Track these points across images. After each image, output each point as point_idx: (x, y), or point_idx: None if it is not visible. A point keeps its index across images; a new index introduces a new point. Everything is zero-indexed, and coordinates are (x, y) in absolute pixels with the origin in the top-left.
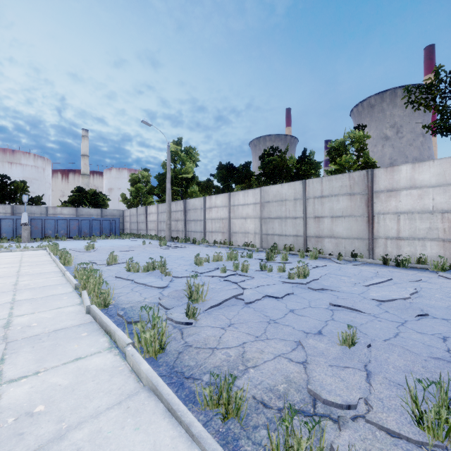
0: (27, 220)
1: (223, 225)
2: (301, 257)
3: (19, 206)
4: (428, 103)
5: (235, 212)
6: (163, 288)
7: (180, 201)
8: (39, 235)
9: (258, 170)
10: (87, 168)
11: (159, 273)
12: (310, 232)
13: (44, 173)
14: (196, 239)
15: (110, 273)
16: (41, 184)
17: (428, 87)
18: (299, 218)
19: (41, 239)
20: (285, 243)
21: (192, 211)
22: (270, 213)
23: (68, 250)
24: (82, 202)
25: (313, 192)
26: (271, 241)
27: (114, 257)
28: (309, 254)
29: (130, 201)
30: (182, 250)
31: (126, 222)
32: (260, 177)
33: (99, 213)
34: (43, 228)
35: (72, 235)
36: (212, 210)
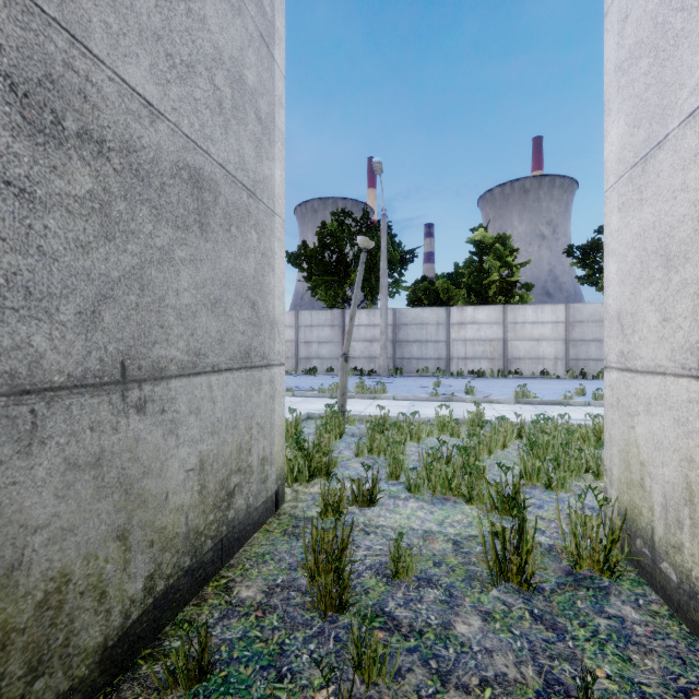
0: None
1: None
2: None
3: None
4: (297, 266)
5: None
6: None
7: None
8: None
9: None
10: None
11: None
12: None
13: None
14: None
15: None
16: None
17: (296, 256)
18: None
19: None
20: None
21: None
22: None
23: None
24: None
25: None
26: None
27: None
28: None
29: None
30: None
31: None
32: None
33: None
34: None
35: None
36: None
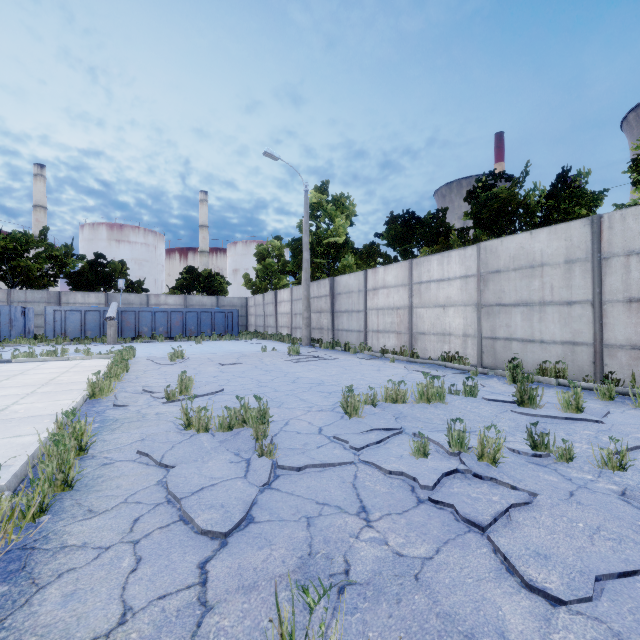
0: (115, 312)
1: (398, 320)
2: (605, 398)
3: (115, 295)
4: None
5: (423, 295)
6: (221, 537)
7: (325, 281)
8: (132, 333)
9: (464, 218)
10: (206, 242)
11: (250, 439)
12: (613, 335)
13: (155, 252)
14: (351, 343)
15: (148, 430)
16: (152, 266)
17: None
18: (579, 303)
19: (134, 339)
20: (541, 358)
21: (343, 296)
22: (501, 295)
23: (145, 359)
24: (194, 288)
25: (626, 241)
26: (504, 352)
27: (185, 383)
28: (620, 388)
29: (256, 285)
30: (323, 365)
31: (250, 315)
32: (463, 234)
33: (213, 303)
34: (137, 324)
35: (174, 334)
36: (378, 293)
